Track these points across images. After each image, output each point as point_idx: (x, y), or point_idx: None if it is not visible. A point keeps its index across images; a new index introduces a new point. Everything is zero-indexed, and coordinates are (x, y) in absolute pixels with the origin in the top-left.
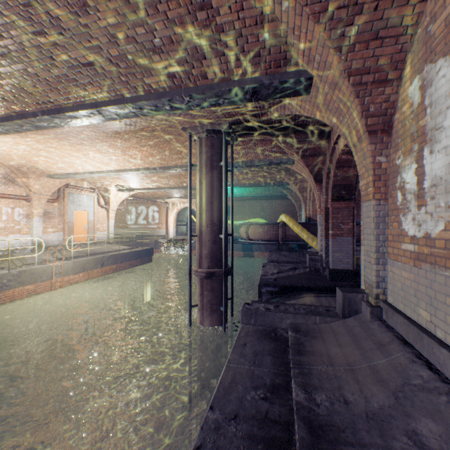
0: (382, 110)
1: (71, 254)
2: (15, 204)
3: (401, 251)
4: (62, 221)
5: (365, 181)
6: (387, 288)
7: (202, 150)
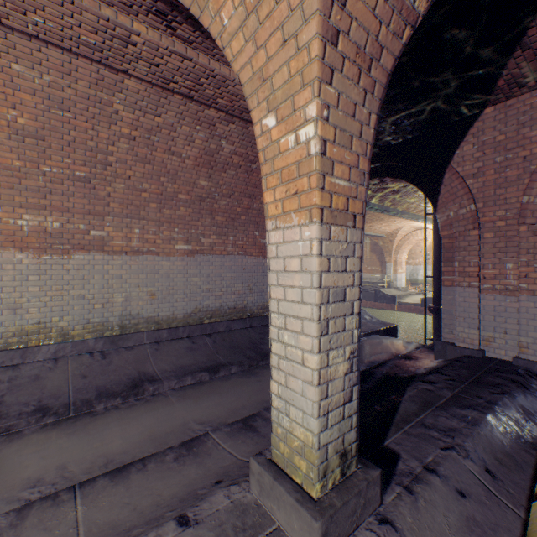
0: None
1: None
2: None
3: None
4: None
5: None
6: None
7: None
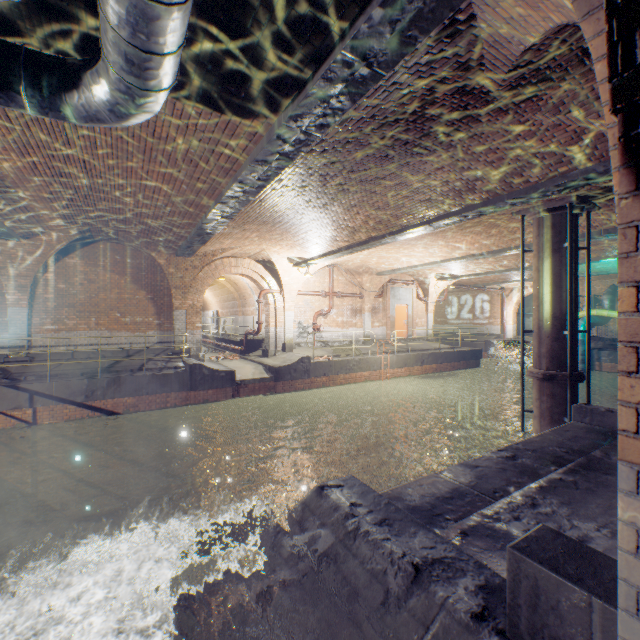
0: None
1: (392, 348)
2: (352, 302)
3: None
4: (385, 315)
5: None
6: None
7: (537, 232)
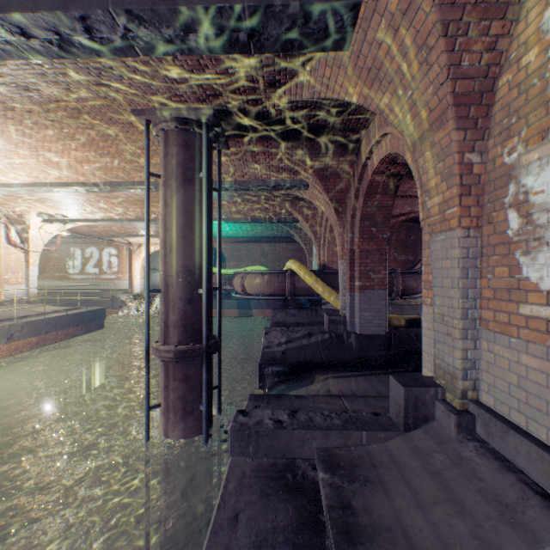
0: (482, 66)
1: None
2: None
3: (521, 318)
4: None
5: (442, 198)
6: (481, 379)
7: (168, 150)
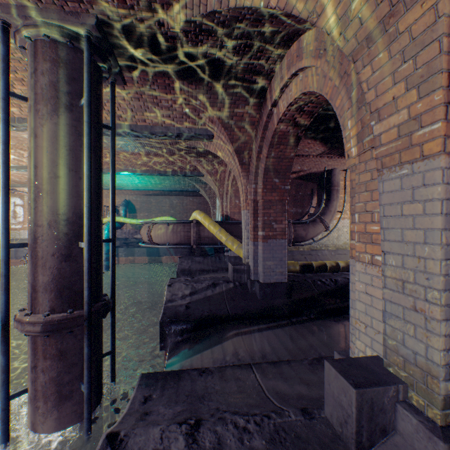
0: None
1: None
2: None
3: None
4: None
5: (407, 115)
6: None
7: (36, 66)
